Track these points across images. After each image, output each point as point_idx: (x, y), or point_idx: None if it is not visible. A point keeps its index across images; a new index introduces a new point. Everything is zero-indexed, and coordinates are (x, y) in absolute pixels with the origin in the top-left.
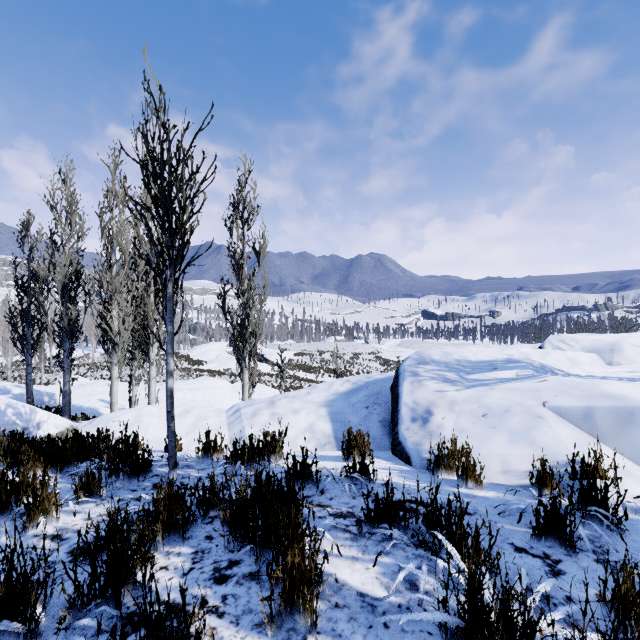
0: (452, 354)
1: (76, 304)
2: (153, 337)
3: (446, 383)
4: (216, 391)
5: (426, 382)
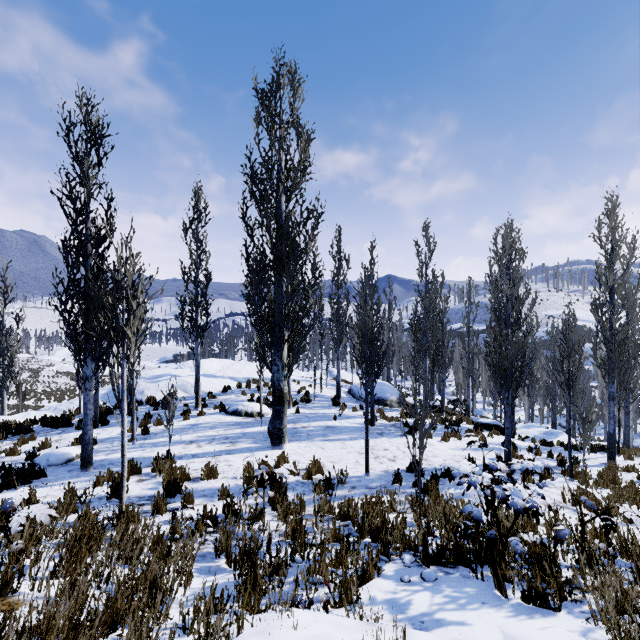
0: (149, 374)
1: None
2: None
3: (147, 383)
4: None
5: (141, 384)
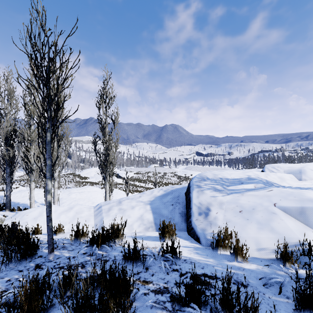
0: (218, 175)
1: (13, 148)
2: (55, 166)
3: (216, 192)
4: (93, 193)
5: (205, 191)
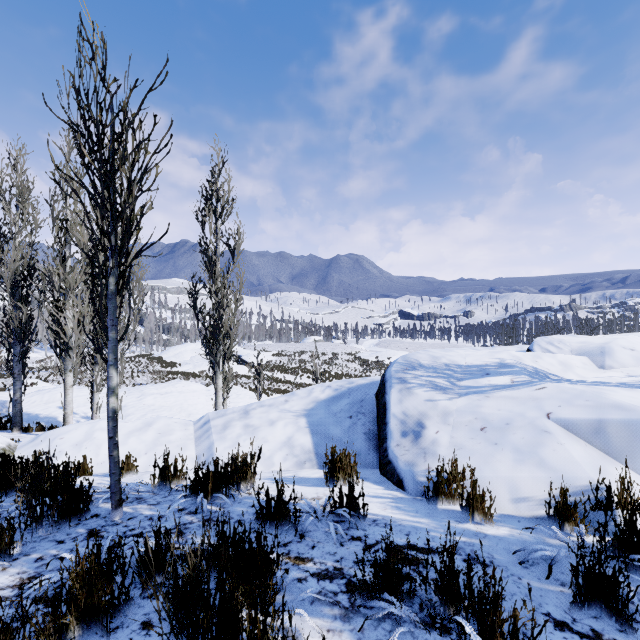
0: (441, 358)
1: (28, 303)
2: None
3: (437, 391)
4: (189, 395)
5: (415, 390)
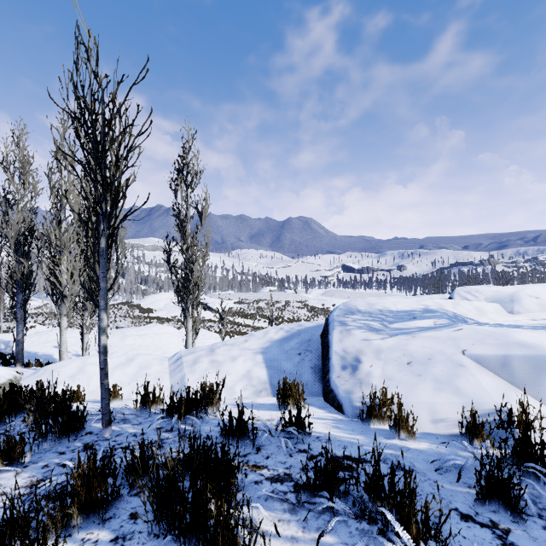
0: (375, 305)
1: (29, 259)
2: None
3: (372, 332)
4: (164, 336)
5: (354, 331)
